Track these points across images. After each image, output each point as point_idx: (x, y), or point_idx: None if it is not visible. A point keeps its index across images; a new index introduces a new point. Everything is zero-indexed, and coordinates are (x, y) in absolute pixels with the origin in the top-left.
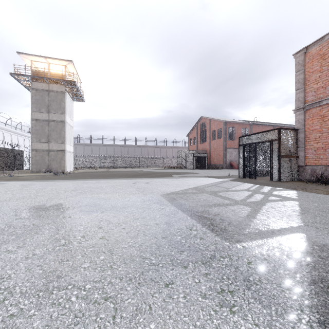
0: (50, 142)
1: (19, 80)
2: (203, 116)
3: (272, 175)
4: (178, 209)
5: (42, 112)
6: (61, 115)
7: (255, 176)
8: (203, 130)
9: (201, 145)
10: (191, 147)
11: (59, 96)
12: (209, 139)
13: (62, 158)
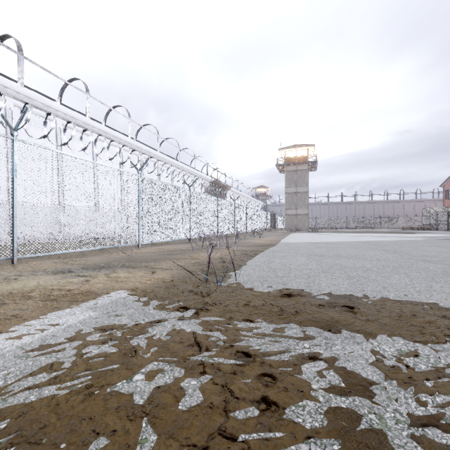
0: (297, 208)
1: (278, 167)
2: None
3: None
4: (421, 237)
5: (292, 187)
6: (305, 188)
7: None
8: None
9: None
10: (448, 201)
11: (303, 173)
12: None
13: (306, 220)
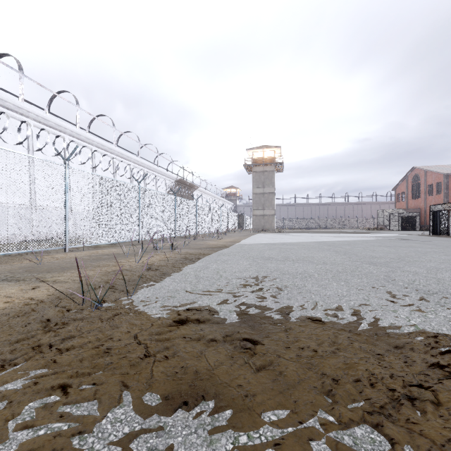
0: (264, 209)
1: (246, 167)
2: (416, 167)
3: (449, 232)
4: (374, 237)
5: (259, 188)
6: (272, 188)
7: (439, 233)
8: (416, 184)
9: (413, 202)
10: (398, 204)
11: (270, 174)
12: (425, 195)
13: (272, 221)
